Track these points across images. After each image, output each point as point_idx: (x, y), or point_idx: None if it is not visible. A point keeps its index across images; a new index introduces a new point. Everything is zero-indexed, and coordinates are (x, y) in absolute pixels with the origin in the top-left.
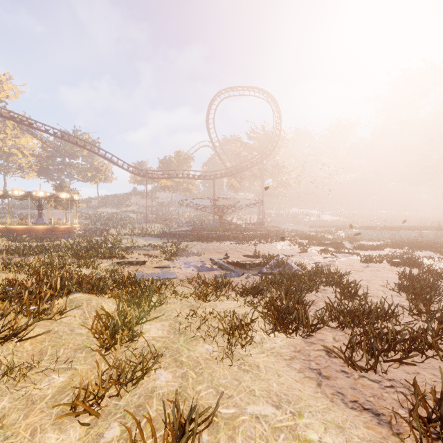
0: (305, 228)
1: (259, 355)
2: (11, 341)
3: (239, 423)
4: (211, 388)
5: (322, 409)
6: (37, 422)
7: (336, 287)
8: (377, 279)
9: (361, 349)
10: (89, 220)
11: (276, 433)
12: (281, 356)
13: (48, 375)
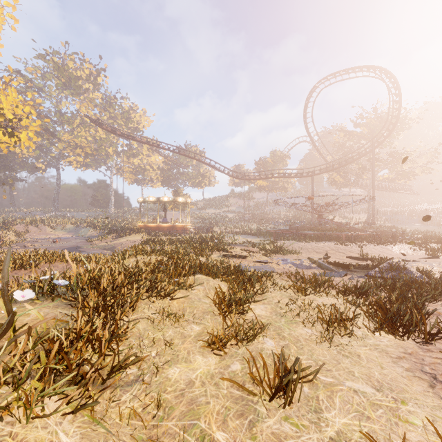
0: (439, 228)
1: (361, 347)
2: (166, 299)
3: (337, 389)
4: (311, 360)
5: (432, 406)
6: (189, 348)
7: None
8: None
9: None
10: (197, 219)
11: (374, 407)
12: (386, 353)
13: (189, 324)
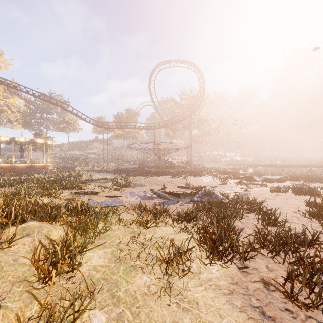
0: (222, 165)
1: (198, 288)
2: None
3: None
4: None
5: None
6: None
7: (258, 214)
8: (288, 206)
9: (300, 282)
10: (61, 160)
11: None
12: (219, 289)
13: None
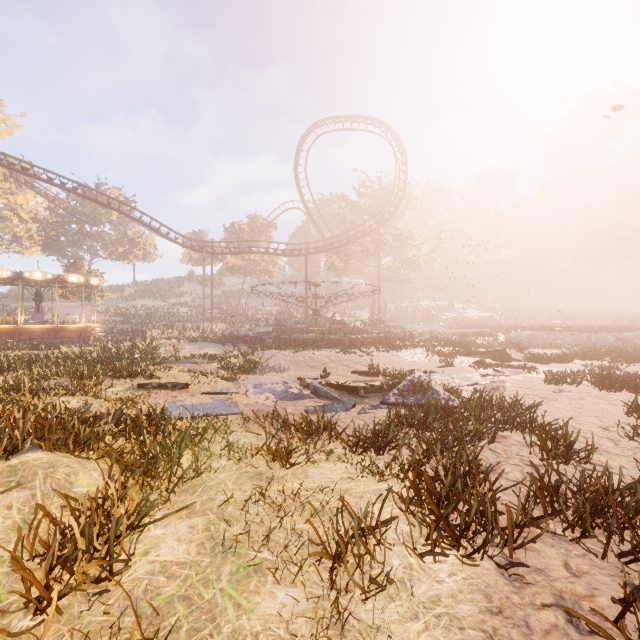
0: (443, 328)
1: (408, 626)
2: None
3: None
4: None
5: None
6: None
7: (531, 435)
8: (588, 414)
9: None
10: (119, 317)
11: None
12: (461, 628)
13: None
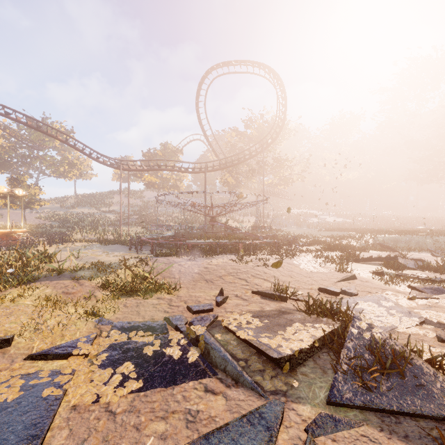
0: (313, 231)
1: None
2: None
3: None
4: None
5: None
6: None
7: None
8: None
9: None
10: (57, 222)
11: None
12: None
13: None
